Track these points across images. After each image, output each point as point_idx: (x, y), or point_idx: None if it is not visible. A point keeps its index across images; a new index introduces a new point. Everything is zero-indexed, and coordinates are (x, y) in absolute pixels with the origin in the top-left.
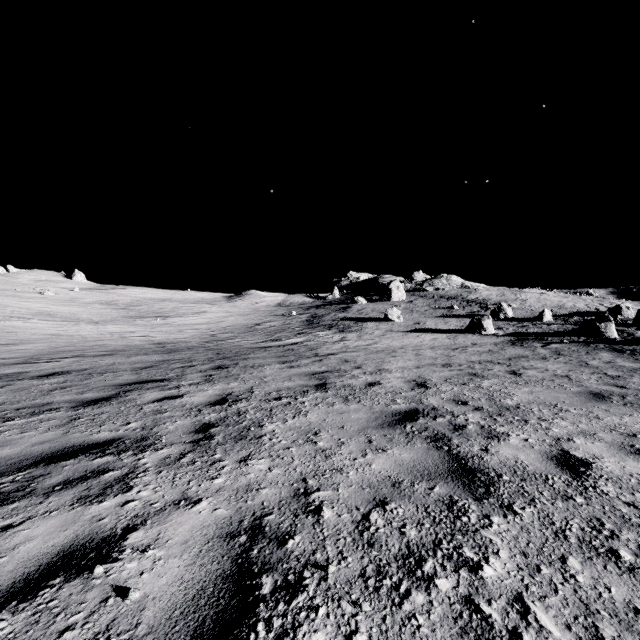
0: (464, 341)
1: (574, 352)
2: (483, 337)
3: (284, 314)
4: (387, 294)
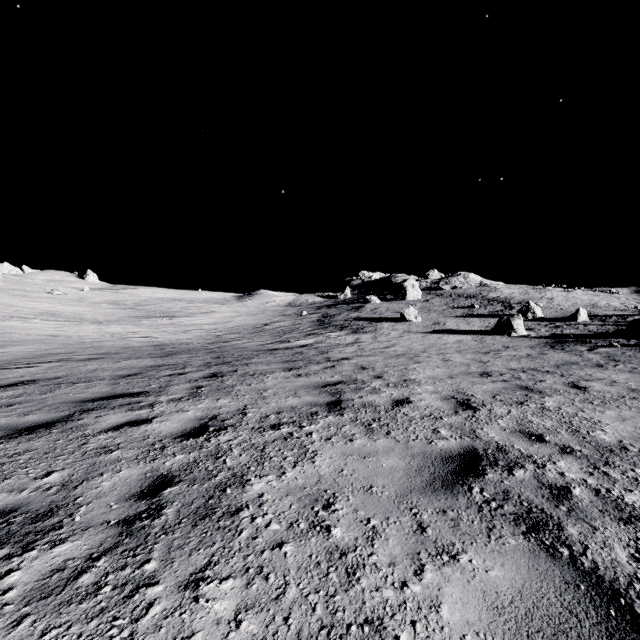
0: (493, 343)
1: (632, 358)
2: (514, 339)
3: (294, 314)
4: (402, 293)
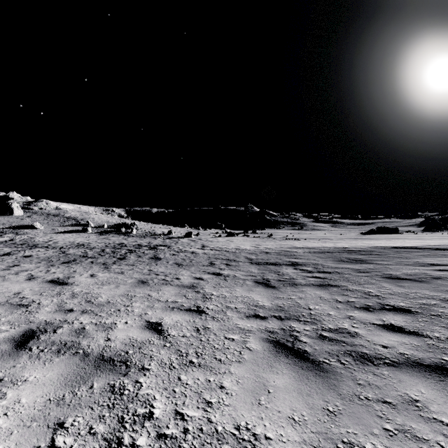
0: (85, 235)
1: (117, 236)
2: (89, 234)
3: None
4: (10, 211)
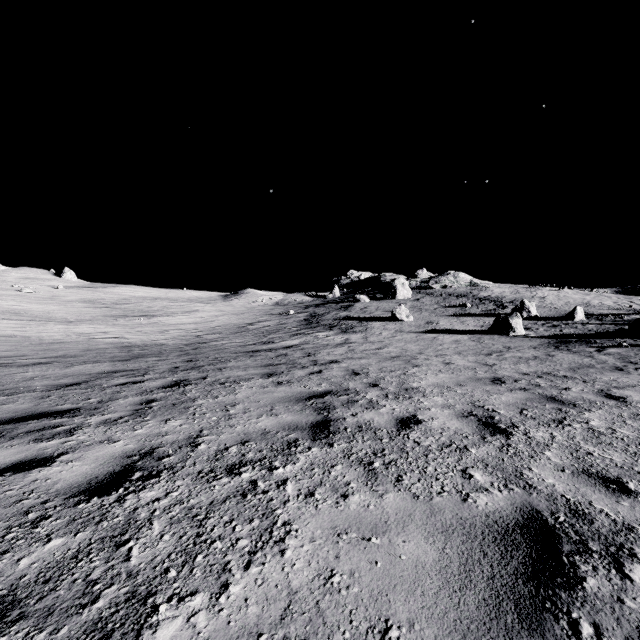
0: (493, 344)
1: None
2: (513, 339)
3: (281, 313)
4: (391, 292)
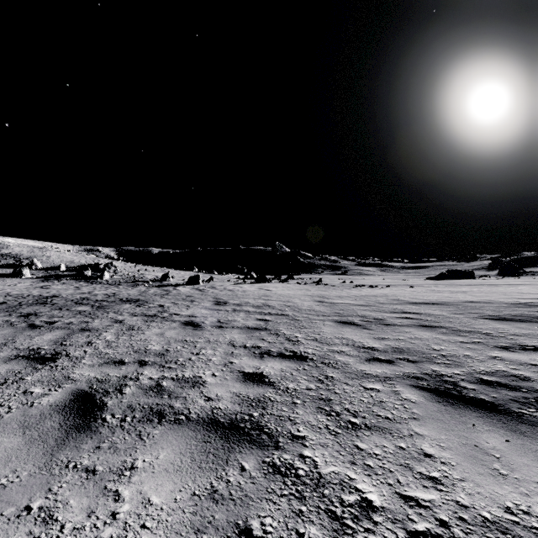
0: (12, 282)
1: (71, 283)
2: (24, 279)
3: None
4: None
